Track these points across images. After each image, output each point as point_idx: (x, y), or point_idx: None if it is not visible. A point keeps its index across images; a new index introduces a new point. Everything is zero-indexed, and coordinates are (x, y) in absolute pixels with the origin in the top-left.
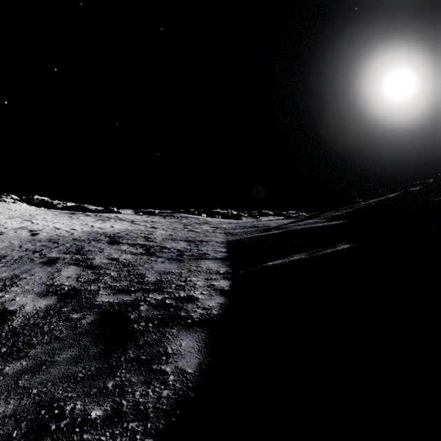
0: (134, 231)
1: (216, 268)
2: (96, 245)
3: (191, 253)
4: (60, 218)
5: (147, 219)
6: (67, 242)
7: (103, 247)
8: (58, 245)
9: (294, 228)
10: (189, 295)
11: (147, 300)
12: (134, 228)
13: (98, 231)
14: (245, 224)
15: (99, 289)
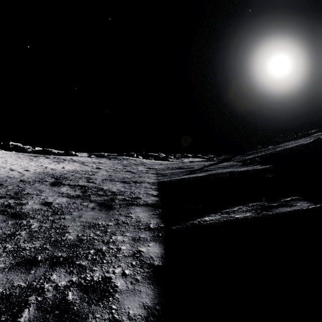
0: (80, 172)
1: (145, 219)
2: (38, 187)
3: (123, 196)
4: (20, 160)
5: (95, 161)
6: (12, 184)
7: (44, 189)
8: (1, 188)
9: (218, 171)
10: (106, 277)
11: (42, 290)
12: (82, 169)
13: (48, 172)
14: (173, 165)
15: (0, 256)
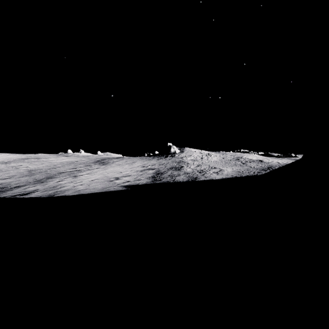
0: None
1: None
2: None
3: None
4: (276, 159)
5: None
6: None
7: None
8: None
9: None
10: None
11: None
12: None
13: None
14: None
15: None
